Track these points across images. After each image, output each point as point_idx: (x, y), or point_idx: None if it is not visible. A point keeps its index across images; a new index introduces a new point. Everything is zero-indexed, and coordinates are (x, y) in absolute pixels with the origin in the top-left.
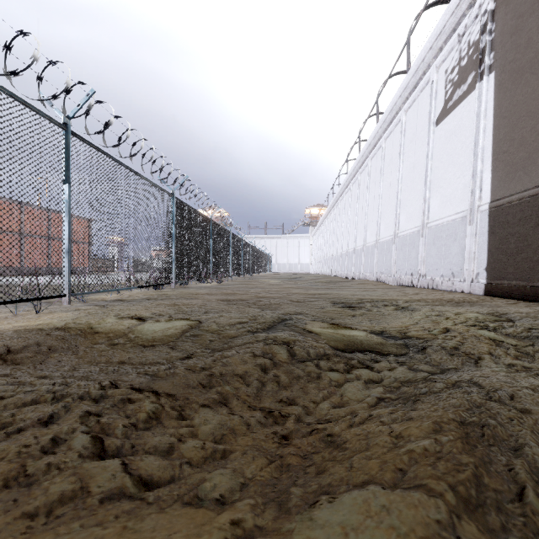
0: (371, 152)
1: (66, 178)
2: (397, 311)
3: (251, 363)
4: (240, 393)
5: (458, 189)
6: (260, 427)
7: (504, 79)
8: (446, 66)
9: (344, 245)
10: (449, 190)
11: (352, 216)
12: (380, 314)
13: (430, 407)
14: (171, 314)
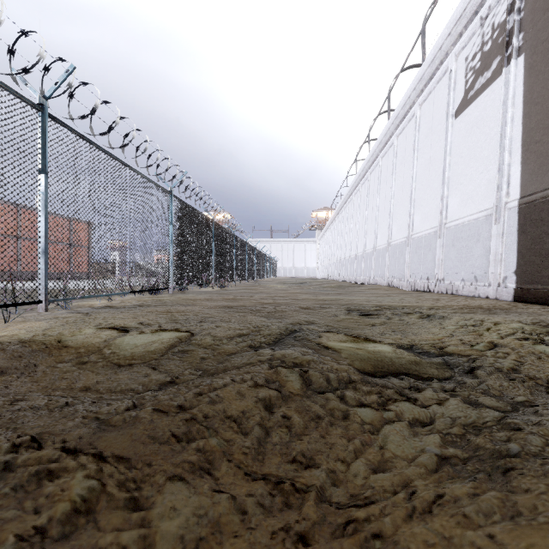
0: (382, 151)
1: (42, 166)
2: (422, 319)
3: (251, 398)
4: (233, 450)
5: (481, 186)
6: (262, 516)
7: (535, 61)
8: (467, 53)
9: (352, 249)
10: (470, 187)
11: (361, 218)
12: (403, 323)
13: (547, 491)
14: (161, 324)
